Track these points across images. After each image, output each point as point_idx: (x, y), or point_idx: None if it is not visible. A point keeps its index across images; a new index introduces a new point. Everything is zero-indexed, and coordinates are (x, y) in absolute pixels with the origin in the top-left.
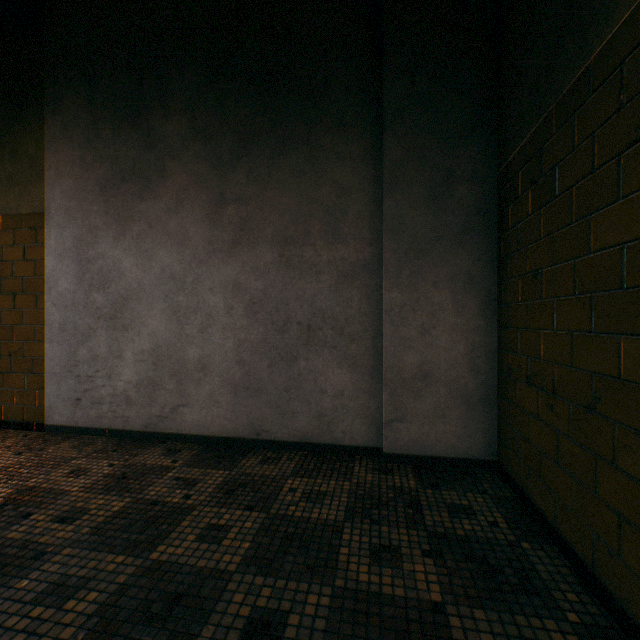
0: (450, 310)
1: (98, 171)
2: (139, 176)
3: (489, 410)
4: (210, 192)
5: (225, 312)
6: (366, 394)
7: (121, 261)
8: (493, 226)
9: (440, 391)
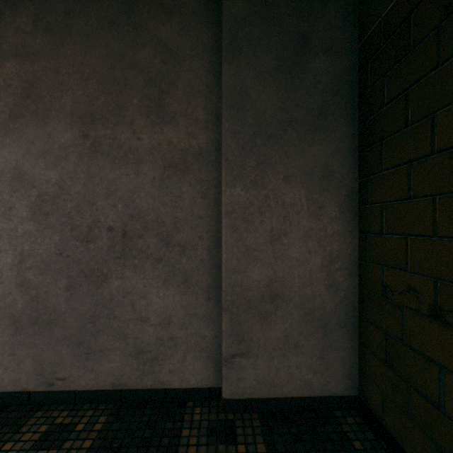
0: (305, 212)
1: None
2: None
3: (349, 335)
4: None
5: None
6: (201, 320)
7: None
8: (354, 110)
9: (293, 314)
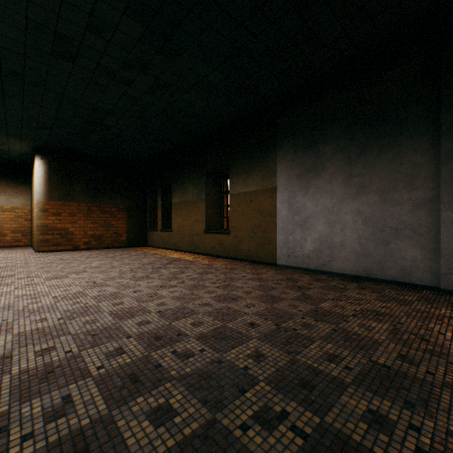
0: None
1: (296, 170)
2: (313, 170)
3: None
4: (345, 173)
5: (352, 223)
6: (430, 261)
7: (305, 203)
8: None
9: None
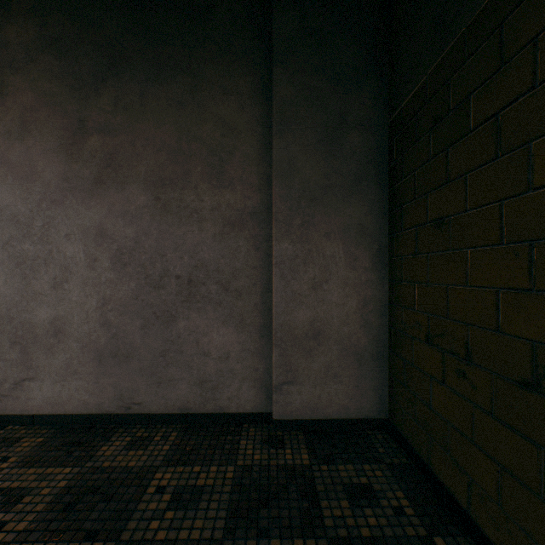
0: (343, 263)
1: None
2: None
3: (381, 367)
4: (66, 118)
5: (86, 264)
6: (255, 355)
7: None
8: (384, 176)
9: (332, 349)
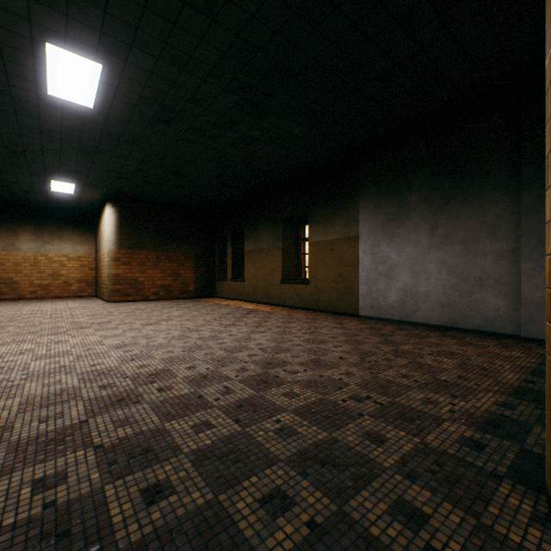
0: None
1: (380, 219)
2: (397, 219)
3: None
4: (429, 223)
5: (436, 273)
6: (512, 310)
7: (389, 253)
8: None
9: None
